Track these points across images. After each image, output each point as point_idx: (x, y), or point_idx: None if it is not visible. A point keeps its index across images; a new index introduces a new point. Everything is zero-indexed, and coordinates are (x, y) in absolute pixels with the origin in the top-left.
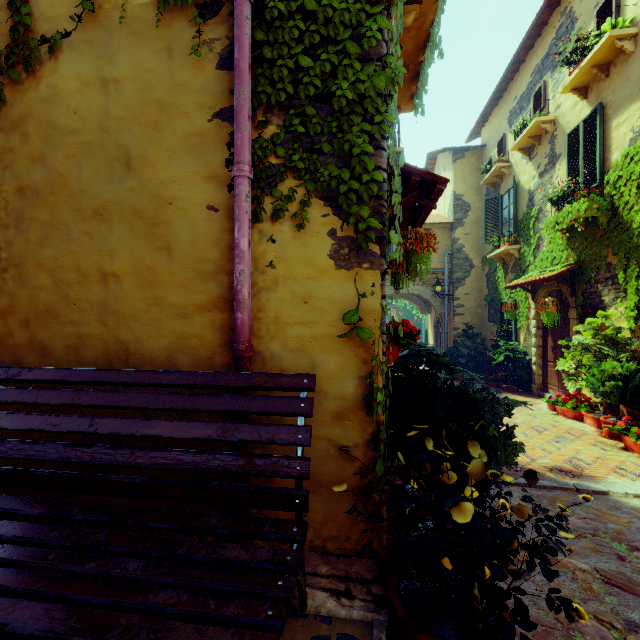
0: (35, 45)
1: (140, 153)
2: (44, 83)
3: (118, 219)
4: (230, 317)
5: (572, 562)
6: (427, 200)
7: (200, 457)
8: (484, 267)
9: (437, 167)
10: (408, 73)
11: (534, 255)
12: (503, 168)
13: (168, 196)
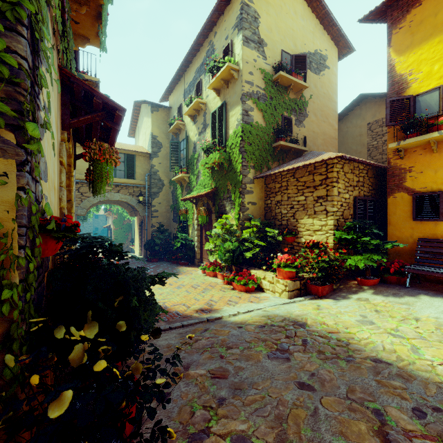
0: None
1: None
2: None
3: None
4: None
5: (197, 372)
6: (111, 122)
7: None
8: (171, 186)
9: (141, 113)
10: (91, 9)
11: (196, 181)
12: (181, 125)
13: None
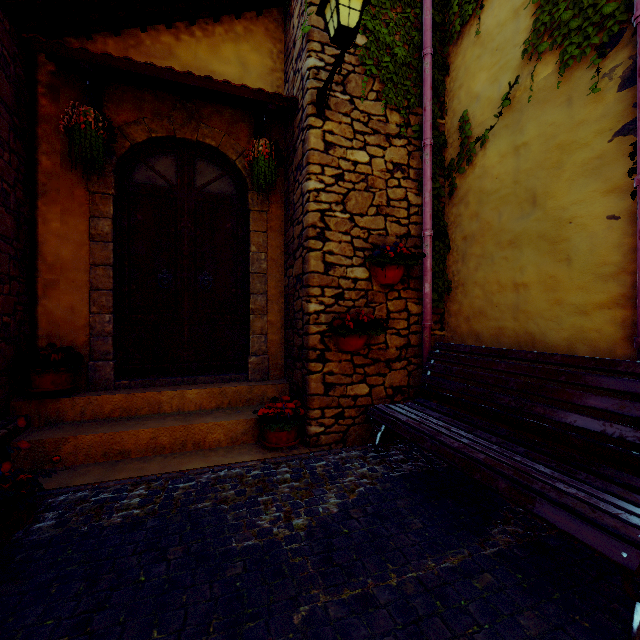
0: (473, 146)
1: (543, 190)
2: (477, 167)
3: (526, 244)
4: (633, 313)
5: None
6: None
7: (596, 422)
8: None
9: None
10: None
11: None
12: None
13: (568, 217)
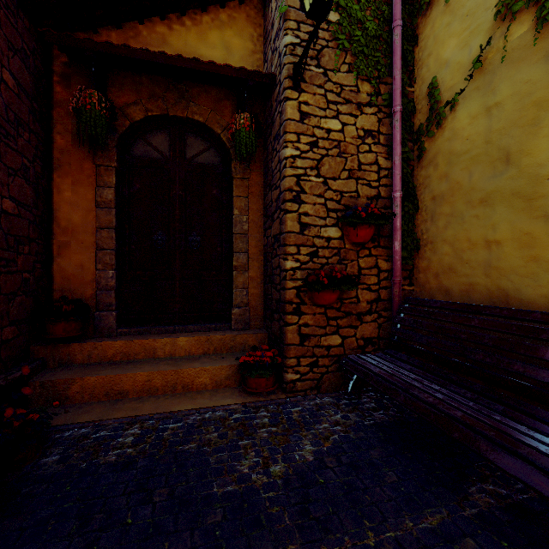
0: (442, 110)
1: (518, 148)
2: (447, 130)
3: (499, 202)
4: None
5: None
6: None
7: None
8: None
9: None
10: None
11: None
12: None
13: (545, 174)
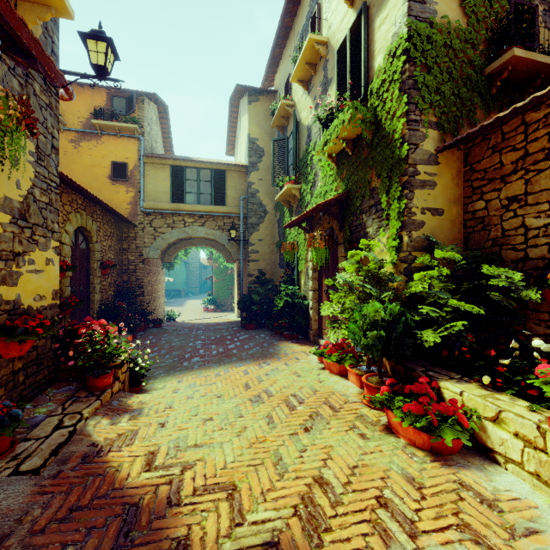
0: None
1: None
2: None
3: None
4: None
5: None
6: None
7: None
8: (276, 213)
9: (239, 115)
10: None
11: (311, 193)
12: (288, 106)
13: None
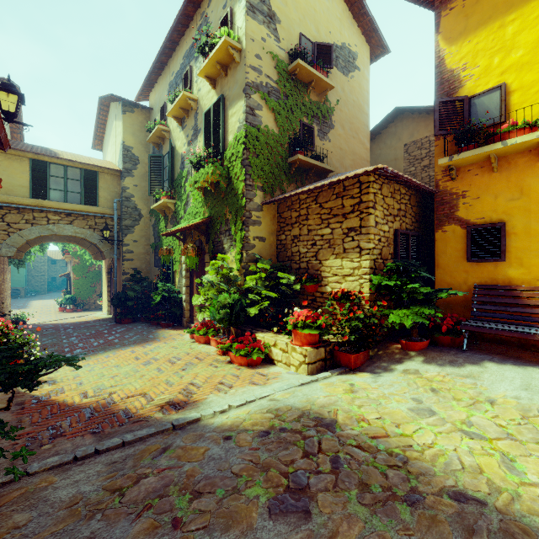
0: None
1: None
2: None
3: None
4: None
5: None
6: None
7: None
8: (152, 218)
9: (110, 115)
10: None
11: (185, 210)
12: (164, 131)
13: None
